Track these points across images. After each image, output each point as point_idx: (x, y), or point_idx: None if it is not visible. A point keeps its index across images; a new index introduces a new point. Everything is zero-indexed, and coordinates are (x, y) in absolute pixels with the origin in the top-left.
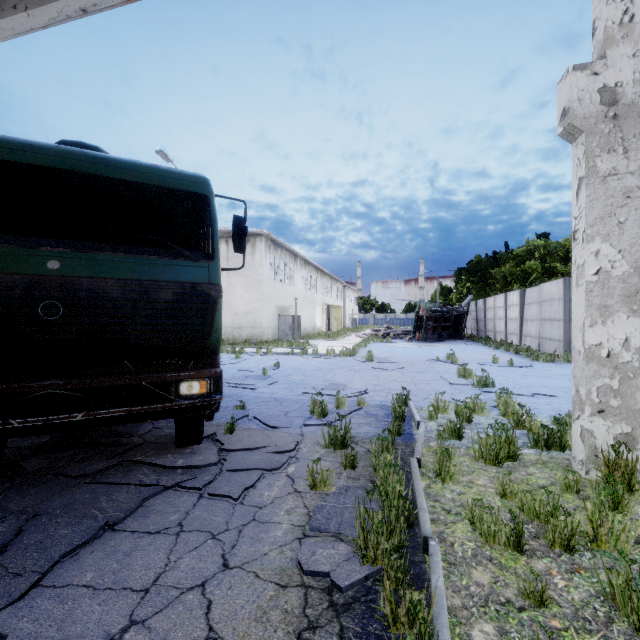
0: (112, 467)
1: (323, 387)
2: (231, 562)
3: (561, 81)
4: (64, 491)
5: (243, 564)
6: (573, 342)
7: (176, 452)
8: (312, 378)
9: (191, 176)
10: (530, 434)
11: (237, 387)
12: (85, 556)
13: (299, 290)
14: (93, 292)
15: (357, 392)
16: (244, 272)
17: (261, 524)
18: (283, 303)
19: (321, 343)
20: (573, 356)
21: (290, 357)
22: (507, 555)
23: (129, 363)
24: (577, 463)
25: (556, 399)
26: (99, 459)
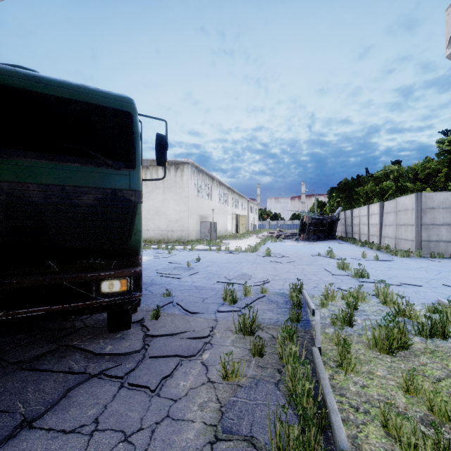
0: (49, 352)
1: (233, 277)
2: None
3: (450, 7)
4: None
5: None
6: None
7: (108, 337)
8: (225, 269)
9: (117, 96)
10: (410, 321)
11: (166, 277)
12: None
13: (215, 203)
14: (13, 196)
15: (260, 281)
16: (175, 190)
17: (174, 422)
18: (204, 213)
19: (231, 242)
20: None
21: (208, 252)
22: None
23: (53, 263)
24: None
25: (421, 288)
26: (41, 344)
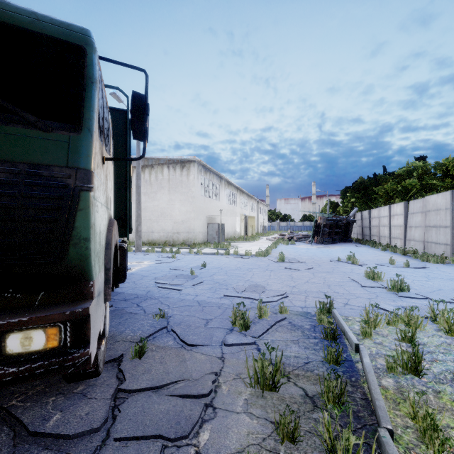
0: None
1: (243, 289)
2: None
3: None
4: None
5: None
6: None
7: (64, 391)
8: (233, 278)
9: (61, 21)
10: None
11: (165, 288)
12: None
13: (223, 204)
14: None
15: (276, 295)
16: (181, 190)
17: None
18: (211, 214)
19: (240, 245)
20: None
21: (215, 257)
22: None
23: None
24: None
25: None
26: None
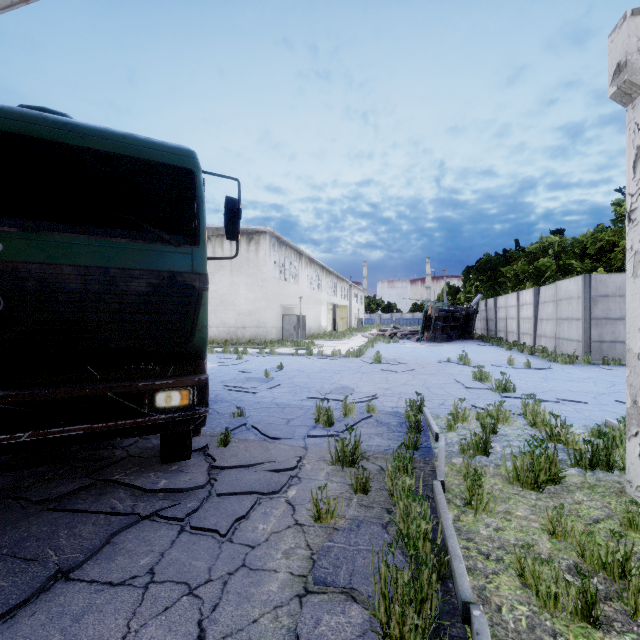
0: (83, 489)
1: (329, 391)
2: (209, 634)
3: (614, 31)
4: (20, 521)
5: (224, 638)
6: (628, 344)
7: (160, 469)
8: (317, 381)
9: (174, 148)
10: (566, 449)
11: (237, 391)
12: (22, 621)
13: (304, 289)
14: (44, 281)
15: (366, 397)
16: (248, 271)
17: (252, 572)
18: (288, 302)
19: (326, 343)
20: (628, 360)
21: (294, 358)
22: (575, 628)
23: (93, 369)
24: (634, 489)
25: (586, 406)
26: (71, 478)
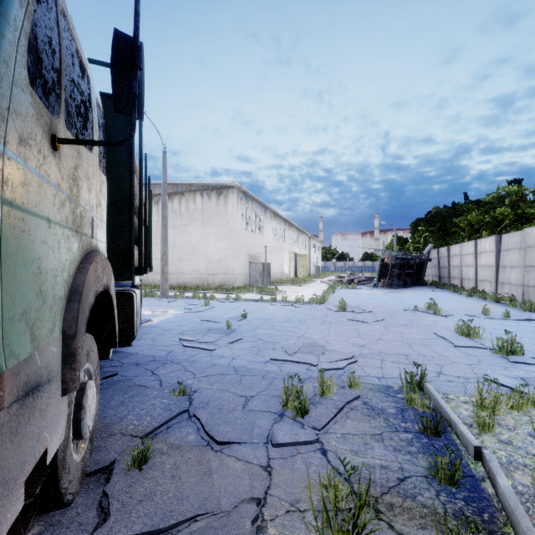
0: None
1: (296, 349)
2: None
3: None
4: None
5: None
6: None
7: None
8: (282, 333)
9: None
10: None
11: (192, 347)
12: None
13: (269, 240)
14: None
15: (341, 359)
16: (217, 222)
17: None
18: (254, 251)
19: (289, 289)
20: None
21: (259, 304)
22: None
23: None
24: None
25: None
26: None
